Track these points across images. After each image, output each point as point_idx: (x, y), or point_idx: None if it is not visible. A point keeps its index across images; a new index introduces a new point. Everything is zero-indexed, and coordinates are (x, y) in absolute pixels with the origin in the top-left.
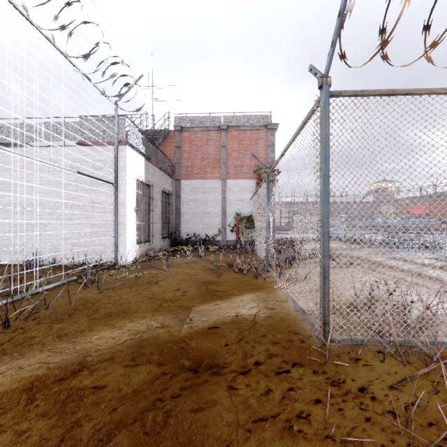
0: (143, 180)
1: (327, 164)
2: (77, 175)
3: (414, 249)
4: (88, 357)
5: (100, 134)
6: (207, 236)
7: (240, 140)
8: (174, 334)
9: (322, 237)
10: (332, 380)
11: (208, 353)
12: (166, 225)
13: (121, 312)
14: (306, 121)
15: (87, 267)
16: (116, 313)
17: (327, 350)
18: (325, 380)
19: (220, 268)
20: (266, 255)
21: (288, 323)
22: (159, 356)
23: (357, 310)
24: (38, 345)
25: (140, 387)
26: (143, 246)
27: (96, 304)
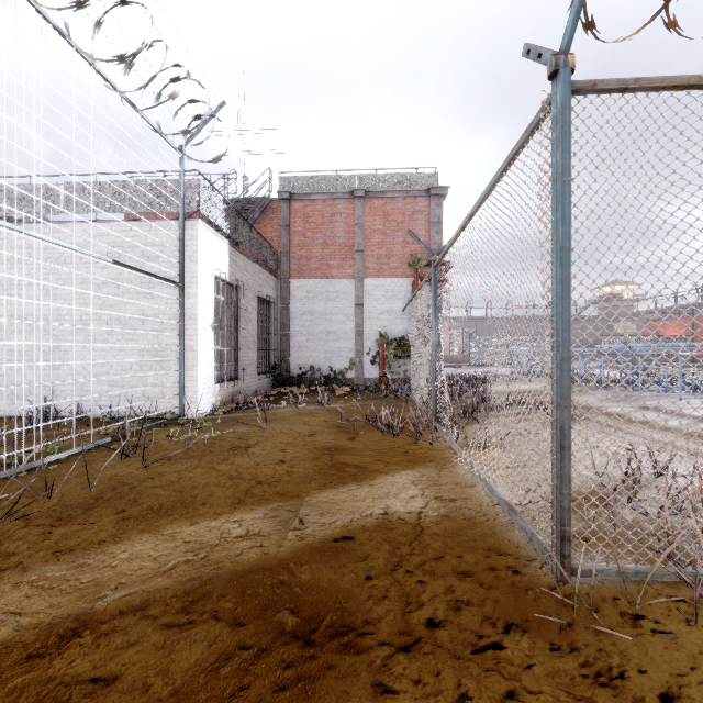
0: (227, 278)
1: (568, 225)
2: (118, 269)
3: (676, 393)
4: (98, 603)
5: (154, 201)
6: (331, 371)
7: (386, 213)
8: (269, 551)
9: (556, 369)
10: (596, 671)
11: (333, 597)
12: (267, 353)
13: (178, 505)
14: (516, 154)
15: (126, 423)
16: (168, 507)
17: (575, 599)
18: (579, 669)
19: (353, 424)
20: (432, 402)
21: (483, 531)
22: (236, 603)
23: (606, 504)
24: (13, 571)
25: (188, 682)
26: (227, 386)
27: (135, 488)
